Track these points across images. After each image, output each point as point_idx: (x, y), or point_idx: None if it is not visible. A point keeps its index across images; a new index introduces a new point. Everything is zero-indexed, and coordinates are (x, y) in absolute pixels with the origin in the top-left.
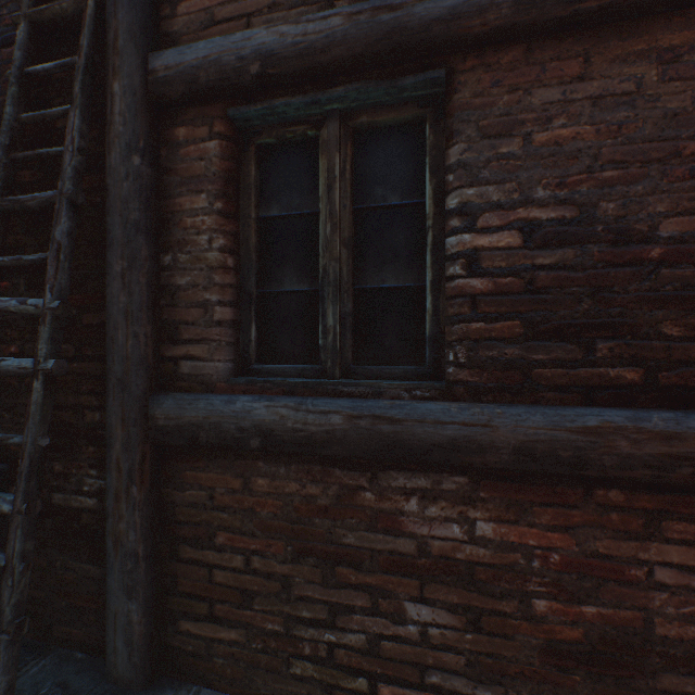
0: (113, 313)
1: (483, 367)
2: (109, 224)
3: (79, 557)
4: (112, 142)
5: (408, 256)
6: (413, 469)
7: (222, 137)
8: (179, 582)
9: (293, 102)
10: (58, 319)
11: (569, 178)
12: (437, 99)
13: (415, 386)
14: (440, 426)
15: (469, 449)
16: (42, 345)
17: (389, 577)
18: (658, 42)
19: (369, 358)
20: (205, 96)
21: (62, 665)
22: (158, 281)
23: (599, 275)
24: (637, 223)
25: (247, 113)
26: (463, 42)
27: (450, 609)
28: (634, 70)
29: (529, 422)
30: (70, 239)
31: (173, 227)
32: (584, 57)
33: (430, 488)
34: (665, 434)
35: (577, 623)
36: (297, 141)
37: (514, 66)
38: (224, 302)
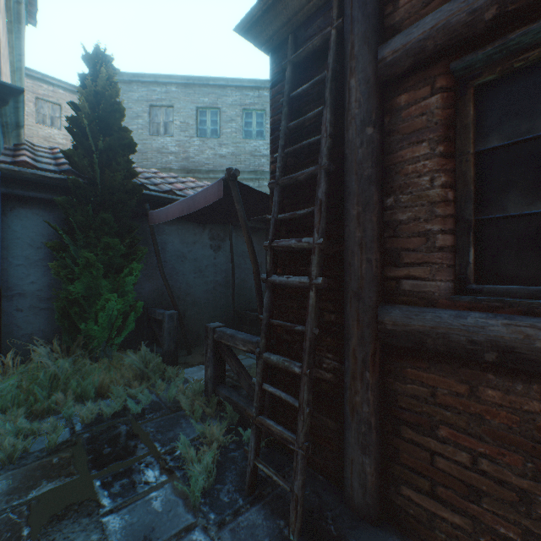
0: (349, 245)
1: None
2: (346, 182)
3: (319, 411)
4: (349, 123)
5: None
6: None
7: (442, 90)
8: (400, 455)
9: (534, 28)
10: (320, 251)
11: None
12: None
13: None
14: None
15: None
16: (313, 268)
17: None
18: None
19: None
20: (428, 60)
21: (311, 479)
22: (381, 219)
23: None
24: None
25: (471, 60)
26: None
27: None
28: None
29: None
30: (325, 196)
31: (394, 175)
32: None
33: None
34: None
35: None
36: (523, 68)
37: None
38: (444, 230)
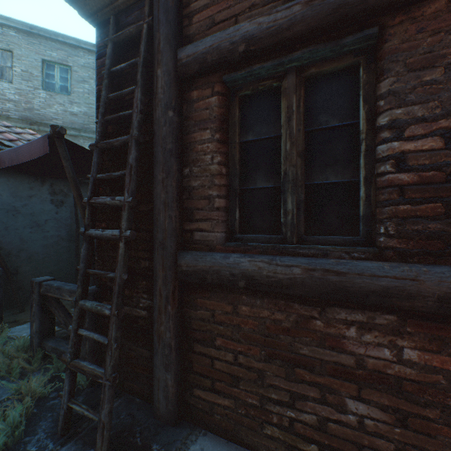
0: (157, 204)
1: (409, 237)
2: (155, 152)
3: (137, 344)
4: (156, 105)
5: (345, 161)
6: (352, 307)
7: (219, 94)
8: (193, 365)
9: (265, 66)
10: (131, 208)
11: None
12: (368, 49)
13: (353, 250)
14: (375, 278)
15: (399, 295)
16: (124, 223)
17: (333, 379)
18: None
19: (316, 231)
20: (210, 70)
21: (129, 403)
22: (181, 184)
23: None
24: None
25: (234, 77)
26: (393, 5)
27: (381, 408)
28: None
29: None
30: (136, 162)
31: (189, 151)
32: None
33: (365, 321)
34: None
35: None
36: (265, 91)
37: (436, 15)
38: (220, 196)
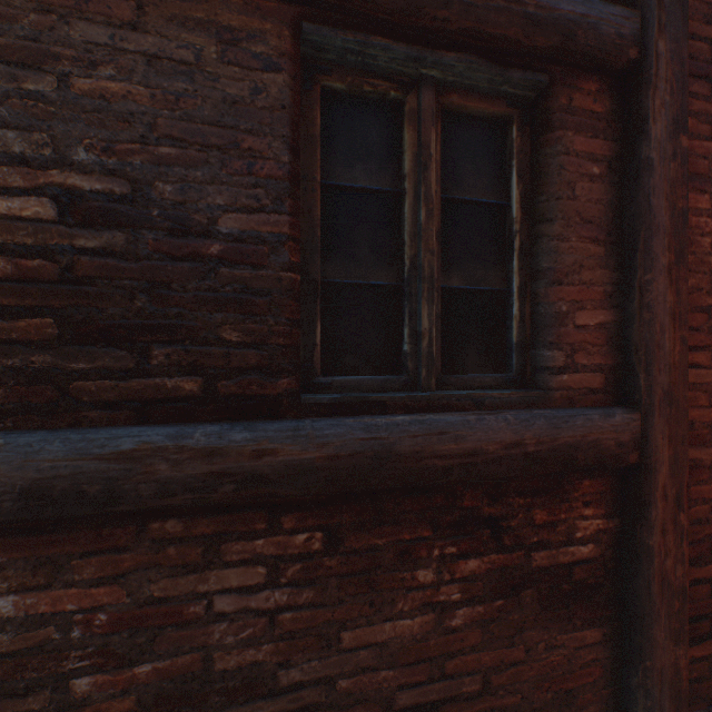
0: None
1: (0, 381)
2: None
3: None
4: None
5: None
6: None
7: None
8: None
9: None
10: None
11: (121, 145)
12: None
13: None
14: None
15: None
16: None
17: None
18: (219, 18)
19: None
20: None
21: None
22: None
23: (157, 268)
24: (198, 213)
25: None
26: None
27: None
28: (195, 39)
29: (45, 454)
30: None
31: None
32: (139, 2)
33: None
34: (208, 451)
35: (130, 691)
36: None
37: None
38: None
